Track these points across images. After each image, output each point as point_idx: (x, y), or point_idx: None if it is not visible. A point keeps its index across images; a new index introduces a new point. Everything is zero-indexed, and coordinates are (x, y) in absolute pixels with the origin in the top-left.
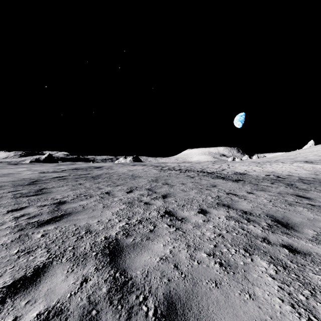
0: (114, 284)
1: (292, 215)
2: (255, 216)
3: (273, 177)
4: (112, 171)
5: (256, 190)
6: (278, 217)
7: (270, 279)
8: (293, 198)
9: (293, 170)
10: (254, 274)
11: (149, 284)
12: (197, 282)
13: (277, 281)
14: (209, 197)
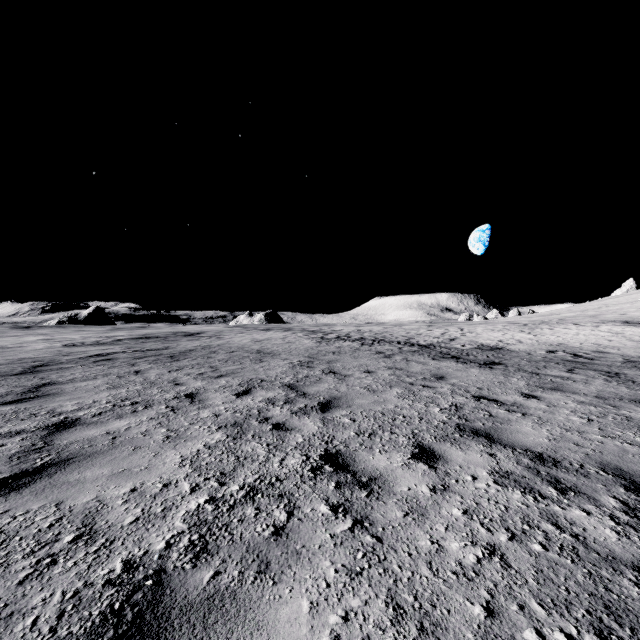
0: None
1: None
2: (571, 471)
3: (566, 357)
4: (218, 342)
5: (540, 388)
6: (639, 477)
7: None
8: None
9: (603, 340)
10: None
11: None
12: None
13: None
14: (434, 409)
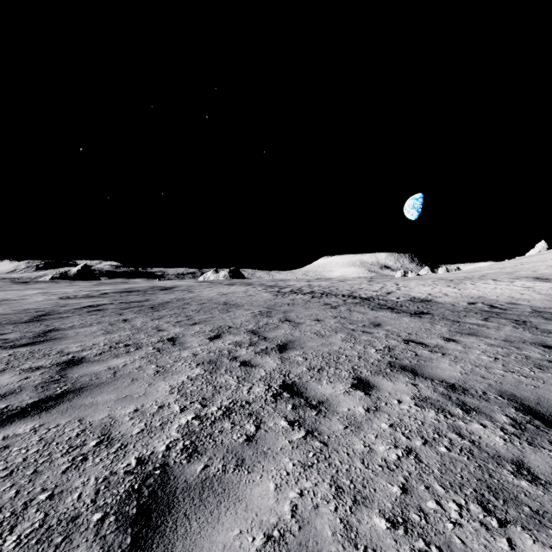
0: None
1: None
2: (475, 397)
3: (484, 308)
4: (190, 295)
5: (459, 333)
6: (528, 401)
7: None
8: (539, 352)
9: (516, 293)
10: None
11: None
12: None
13: None
14: (371, 350)
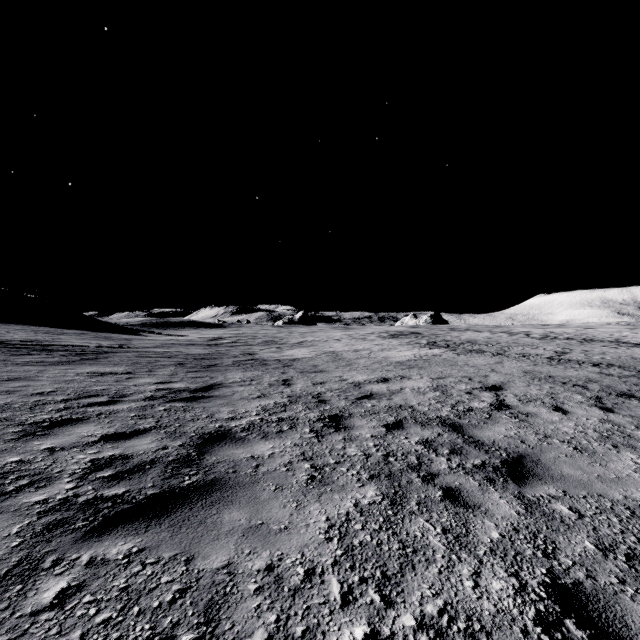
0: (635, 369)
1: None
2: None
3: None
4: (463, 338)
5: None
6: None
7: None
8: None
9: None
10: None
11: None
12: None
13: None
14: None
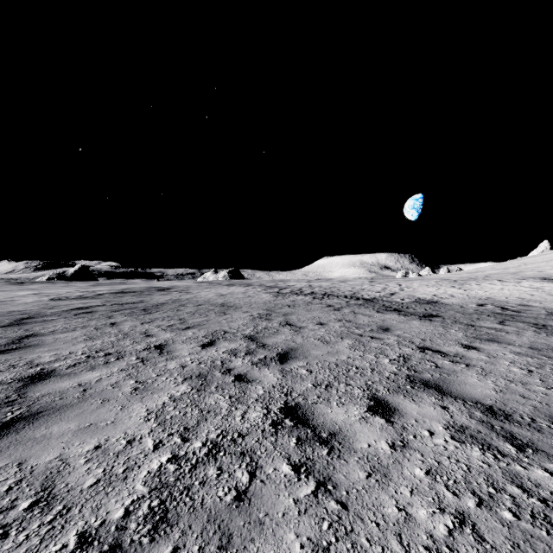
0: None
1: None
2: (524, 425)
3: (495, 310)
4: (186, 296)
5: (478, 339)
6: None
7: None
8: None
9: (525, 294)
10: None
11: None
12: None
13: None
14: (384, 360)
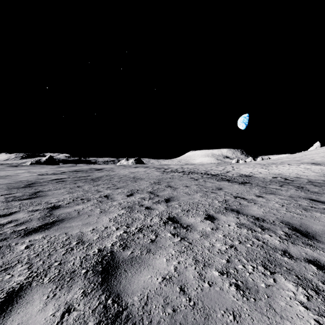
0: (104, 316)
1: (311, 222)
2: (268, 223)
3: (281, 180)
4: (113, 173)
5: (265, 193)
6: (295, 225)
7: (302, 308)
8: (306, 202)
9: (300, 172)
10: (280, 301)
11: (149, 316)
12: (210, 314)
13: (312, 312)
14: (215, 201)
